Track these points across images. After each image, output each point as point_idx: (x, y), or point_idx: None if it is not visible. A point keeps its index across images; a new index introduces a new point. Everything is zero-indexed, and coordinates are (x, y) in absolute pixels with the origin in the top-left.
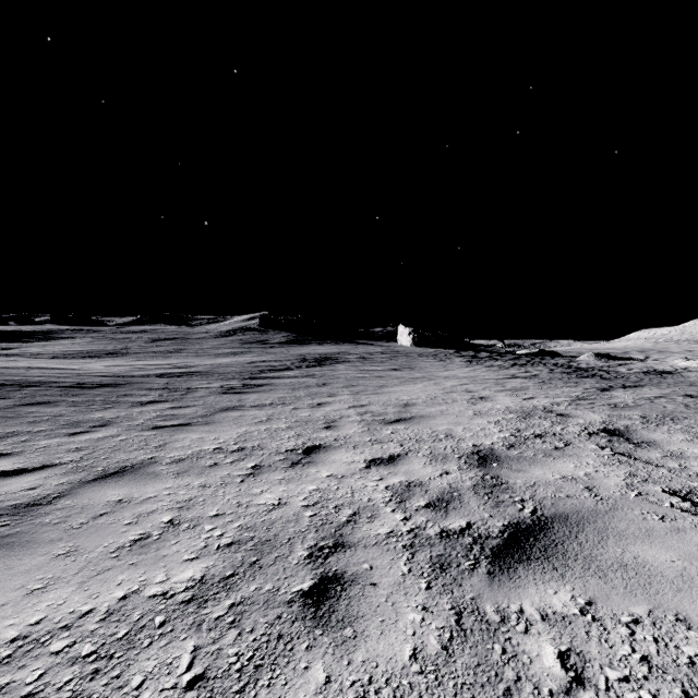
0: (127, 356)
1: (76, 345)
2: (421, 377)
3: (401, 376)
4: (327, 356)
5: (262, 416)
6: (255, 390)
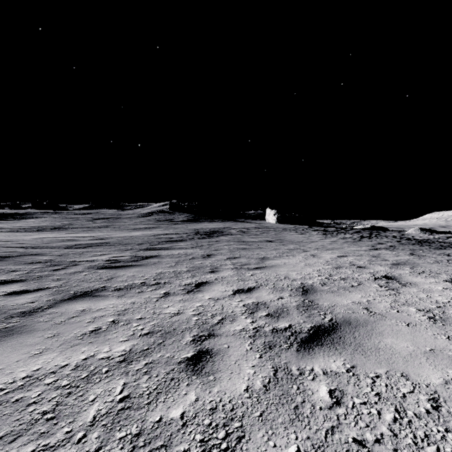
0: (65, 230)
1: (36, 222)
2: (295, 249)
3: (277, 247)
4: (215, 230)
5: (110, 312)
6: (138, 264)
